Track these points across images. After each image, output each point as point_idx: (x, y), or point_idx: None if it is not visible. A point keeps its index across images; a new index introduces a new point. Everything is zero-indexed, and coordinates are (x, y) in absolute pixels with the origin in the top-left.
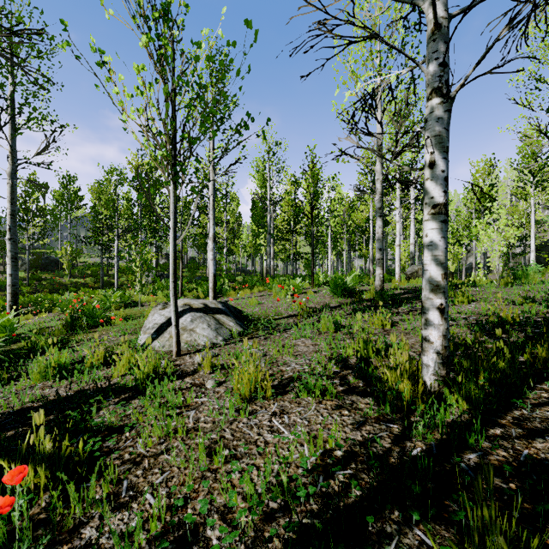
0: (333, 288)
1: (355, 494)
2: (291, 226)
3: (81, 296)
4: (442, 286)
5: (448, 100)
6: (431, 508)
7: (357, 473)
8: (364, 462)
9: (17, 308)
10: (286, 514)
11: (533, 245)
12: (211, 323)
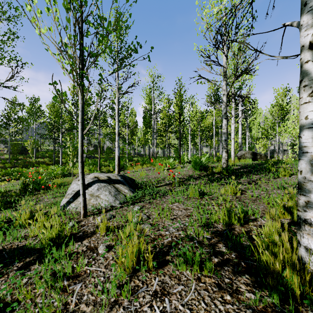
0: (194, 165)
1: None
2: (166, 127)
3: (39, 169)
4: None
5: None
6: None
7: None
8: None
9: None
10: None
11: None
12: (111, 191)
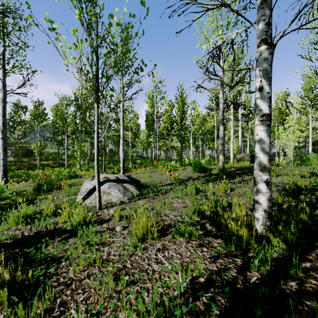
0: (194, 167)
1: (215, 313)
2: (168, 130)
3: (45, 171)
4: (267, 167)
5: (271, 47)
6: None
7: (215, 295)
8: (219, 287)
9: (6, 179)
10: None
11: (311, 142)
12: (120, 189)
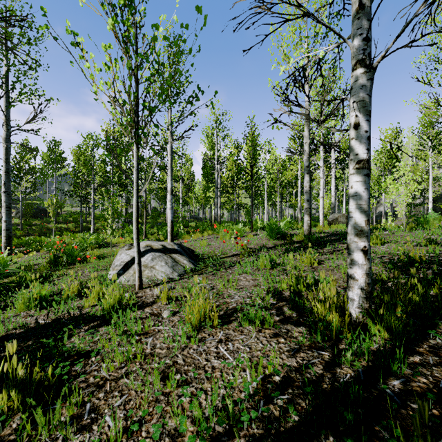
0: (269, 232)
1: (293, 419)
2: (234, 181)
3: (63, 238)
4: (365, 230)
5: (370, 70)
6: (363, 435)
7: (294, 398)
8: (299, 388)
9: (11, 248)
10: (230, 438)
11: (431, 197)
12: (168, 261)
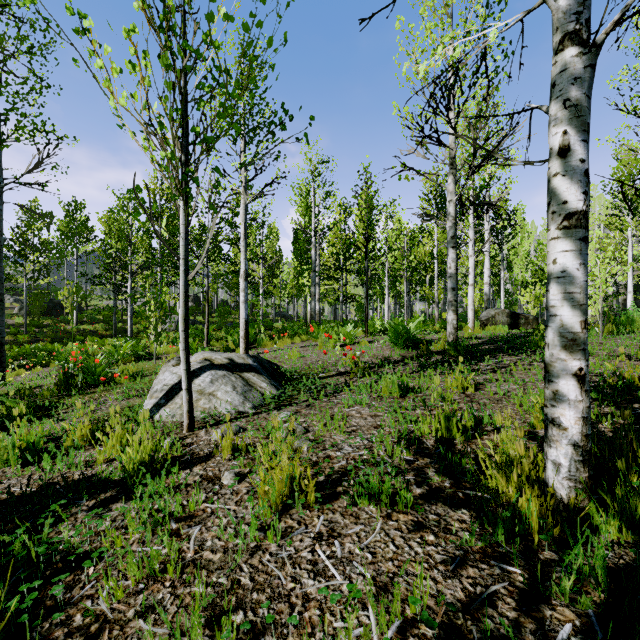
0: (393, 338)
1: None
2: (340, 262)
3: (87, 346)
4: (581, 340)
5: (591, 50)
6: None
7: None
8: None
9: (3, 362)
10: None
11: (631, 285)
12: (237, 385)
